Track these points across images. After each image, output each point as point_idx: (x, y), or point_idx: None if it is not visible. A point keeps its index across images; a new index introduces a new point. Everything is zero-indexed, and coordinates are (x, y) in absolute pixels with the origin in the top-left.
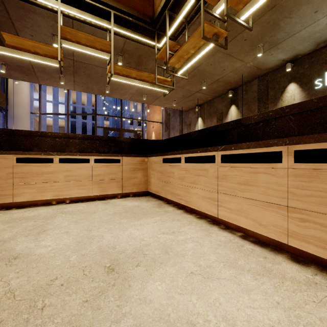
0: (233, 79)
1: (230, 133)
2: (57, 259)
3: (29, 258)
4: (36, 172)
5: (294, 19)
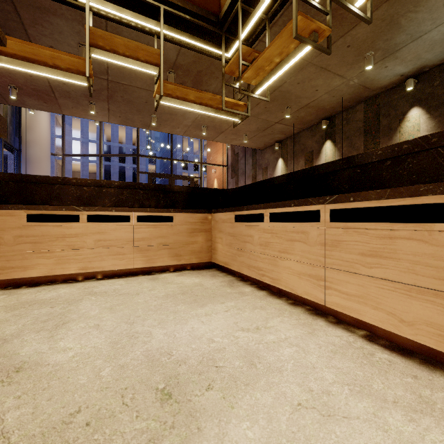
0: (329, 103)
1: (337, 178)
2: (82, 373)
3: (38, 370)
4: (55, 235)
5: (421, 13)
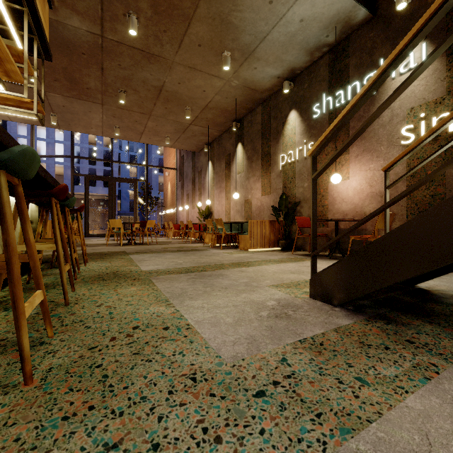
0: (228, 105)
1: None
2: None
3: None
4: None
5: (246, 13)
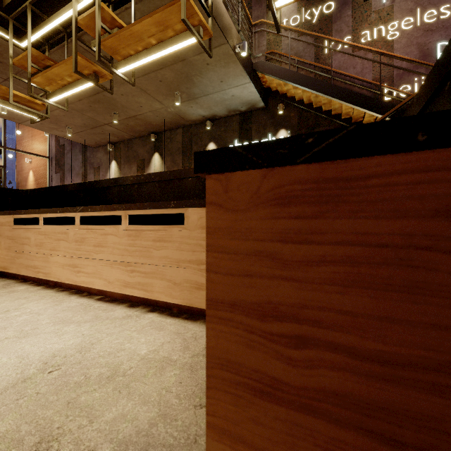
0: (155, 121)
1: (111, 192)
2: None
3: None
4: None
5: (205, 80)
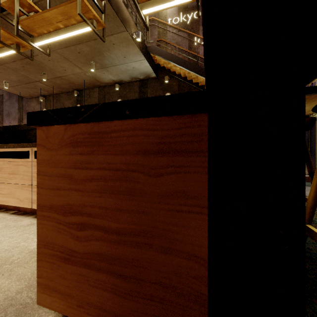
0: (77, 81)
1: (30, 133)
2: None
3: None
4: None
5: (112, 55)
